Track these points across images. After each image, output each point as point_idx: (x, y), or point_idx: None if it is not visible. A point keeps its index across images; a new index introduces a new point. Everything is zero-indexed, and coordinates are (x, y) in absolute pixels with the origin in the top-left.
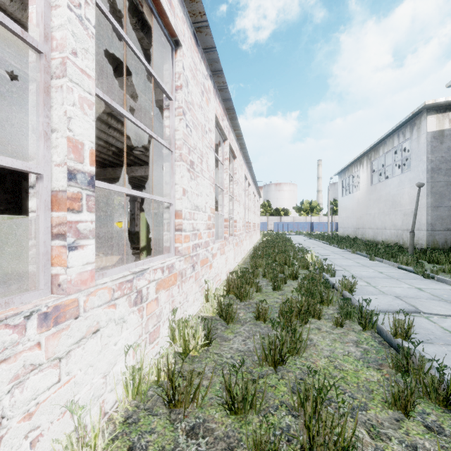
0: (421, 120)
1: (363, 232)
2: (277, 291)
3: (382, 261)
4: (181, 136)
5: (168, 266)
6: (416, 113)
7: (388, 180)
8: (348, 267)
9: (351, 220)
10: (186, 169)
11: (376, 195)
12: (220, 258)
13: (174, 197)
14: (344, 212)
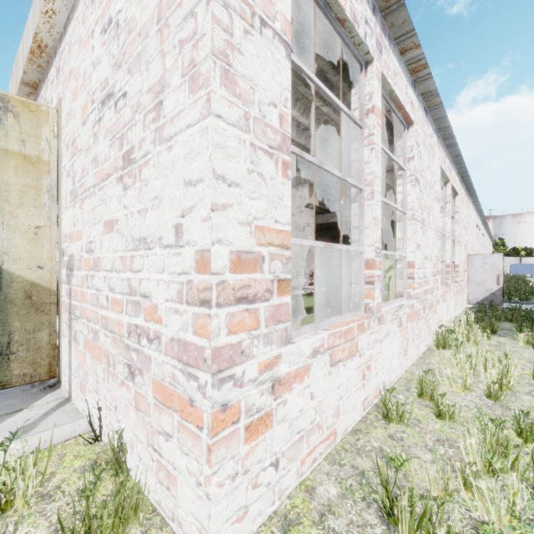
0: None
1: None
2: None
3: None
4: (480, 249)
5: None
6: None
7: None
8: None
9: None
10: None
11: None
12: None
13: None
14: None
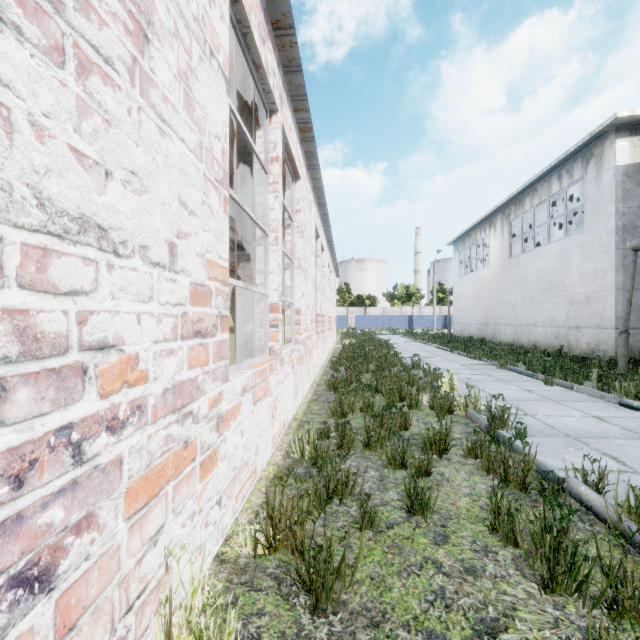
0: (603, 146)
1: (495, 330)
2: (419, 516)
3: (572, 386)
4: None
5: None
6: (596, 136)
7: (541, 248)
8: (523, 404)
9: (474, 312)
10: None
11: (519, 273)
12: (255, 411)
13: None
14: (462, 300)
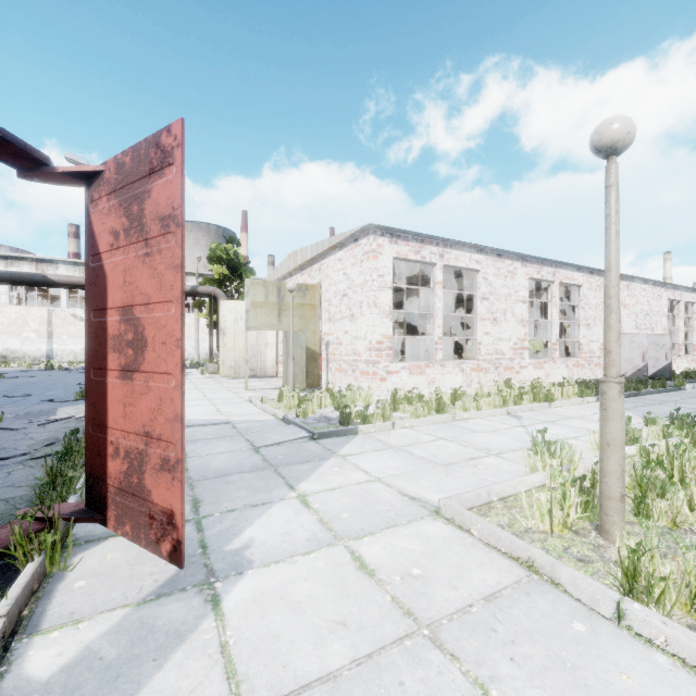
0: None
1: None
2: None
3: None
4: (695, 325)
5: (692, 357)
6: None
7: None
8: None
9: None
10: None
11: None
12: None
13: (692, 341)
14: None
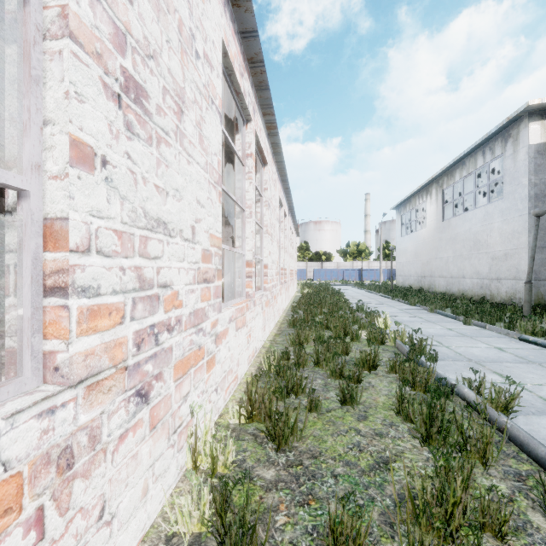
0: (519, 128)
1: (431, 281)
2: (349, 406)
3: (485, 326)
4: None
5: None
6: (512, 120)
7: (468, 212)
8: (442, 338)
9: (414, 266)
10: (99, 84)
11: (450, 233)
12: (237, 336)
13: (38, 170)
14: (404, 256)
